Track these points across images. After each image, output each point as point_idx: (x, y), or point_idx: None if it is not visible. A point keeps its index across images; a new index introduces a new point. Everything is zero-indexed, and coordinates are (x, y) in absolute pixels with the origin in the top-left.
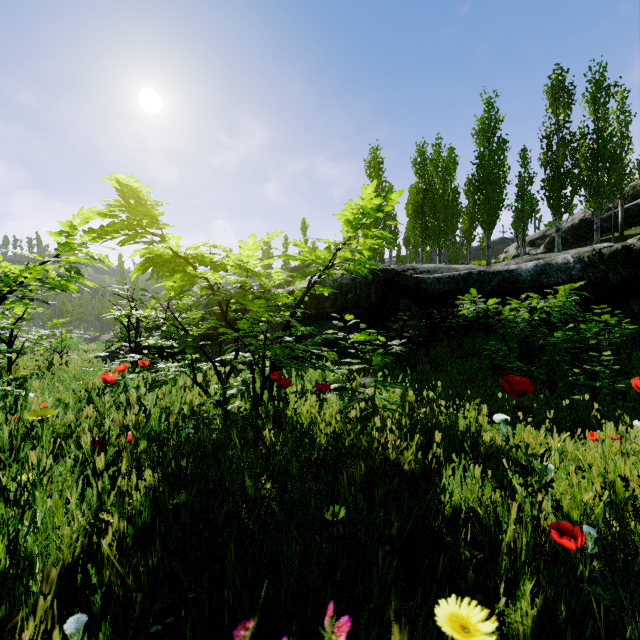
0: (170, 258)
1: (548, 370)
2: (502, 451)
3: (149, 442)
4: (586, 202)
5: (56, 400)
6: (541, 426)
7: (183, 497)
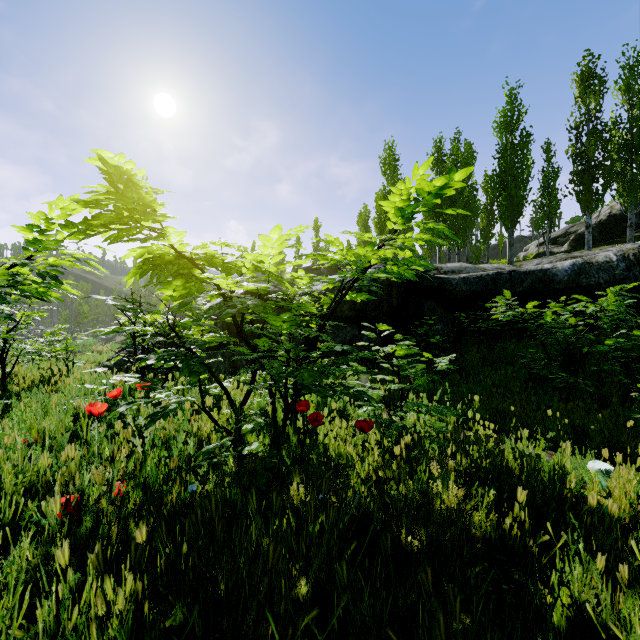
0: (173, 259)
1: (595, 381)
2: (601, 510)
3: (143, 497)
4: (619, 196)
5: (40, 428)
6: (600, 450)
7: (180, 614)
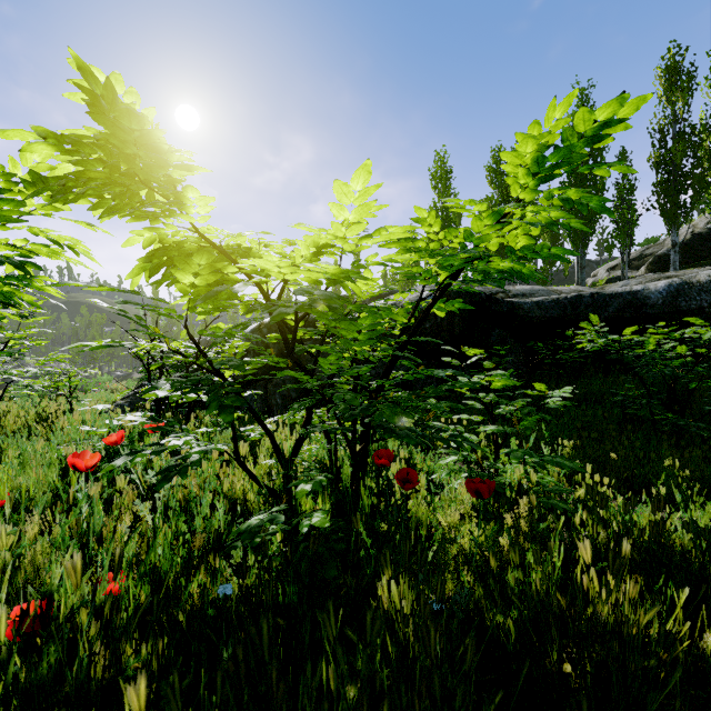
0: (195, 249)
1: (706, 423)
2: None
3: (149, 597)
4: (710, 210)
5: (15, 486)
6: None
7: None
